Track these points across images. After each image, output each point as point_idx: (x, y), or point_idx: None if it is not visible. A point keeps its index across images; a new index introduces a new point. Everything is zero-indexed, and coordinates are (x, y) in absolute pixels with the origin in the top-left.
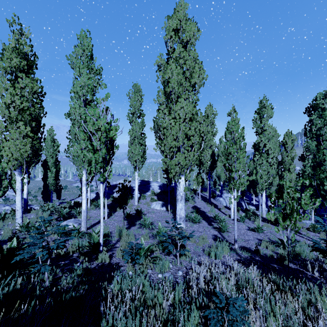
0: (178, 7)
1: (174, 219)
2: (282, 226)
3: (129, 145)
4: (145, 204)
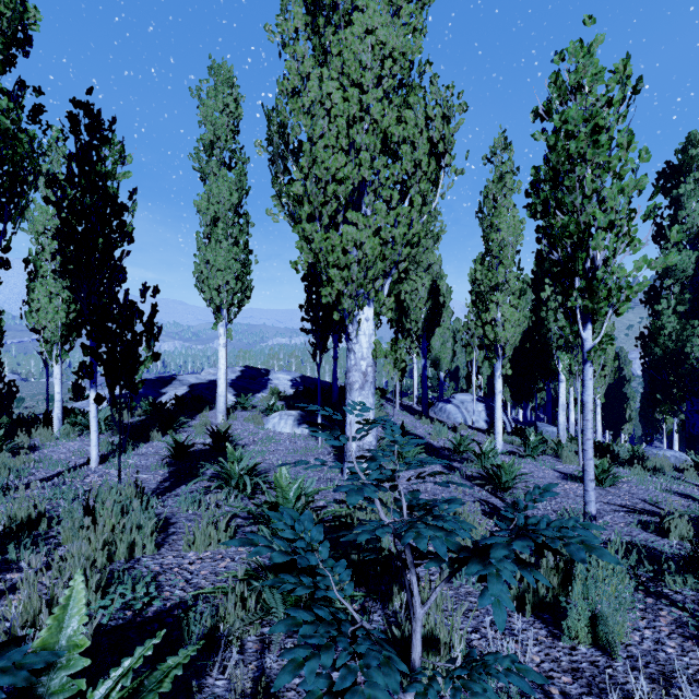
0: None
1: (338, 457)
2: None
3: (199, 243)
4: (248, 421)
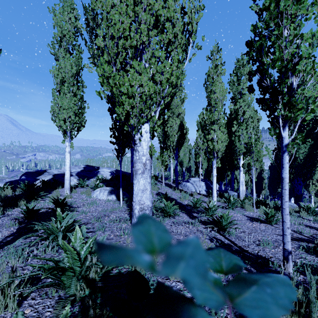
0: None
1: (130, 213)
2: None
3: (53, 94)
4: (83, 193)
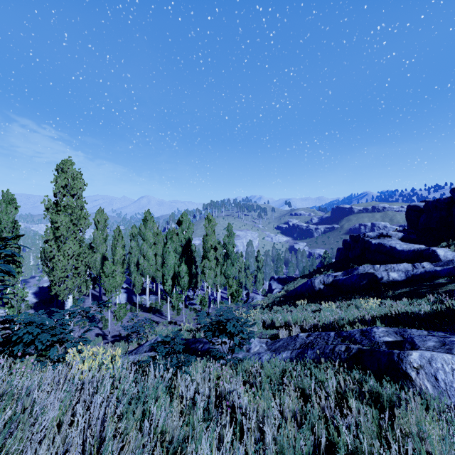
0: (67, 168)
1: None
2: (118, 322)
3: None
4: None
